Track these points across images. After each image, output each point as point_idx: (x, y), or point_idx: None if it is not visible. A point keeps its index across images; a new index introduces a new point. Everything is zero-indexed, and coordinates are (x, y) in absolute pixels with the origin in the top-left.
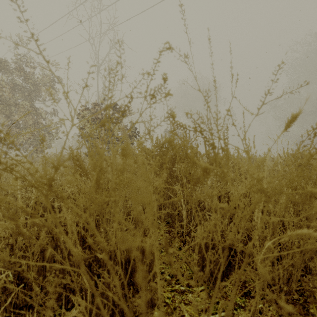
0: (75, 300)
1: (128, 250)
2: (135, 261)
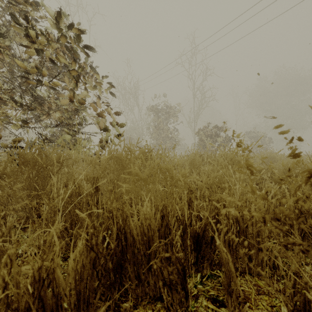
0: None
1: None
2: None
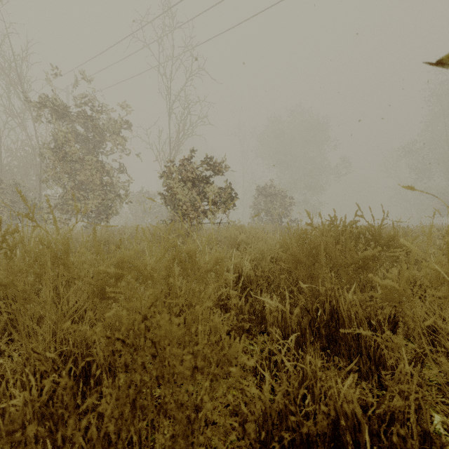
0: (382, 346)
1: (379, 321)
2: (384, 331)
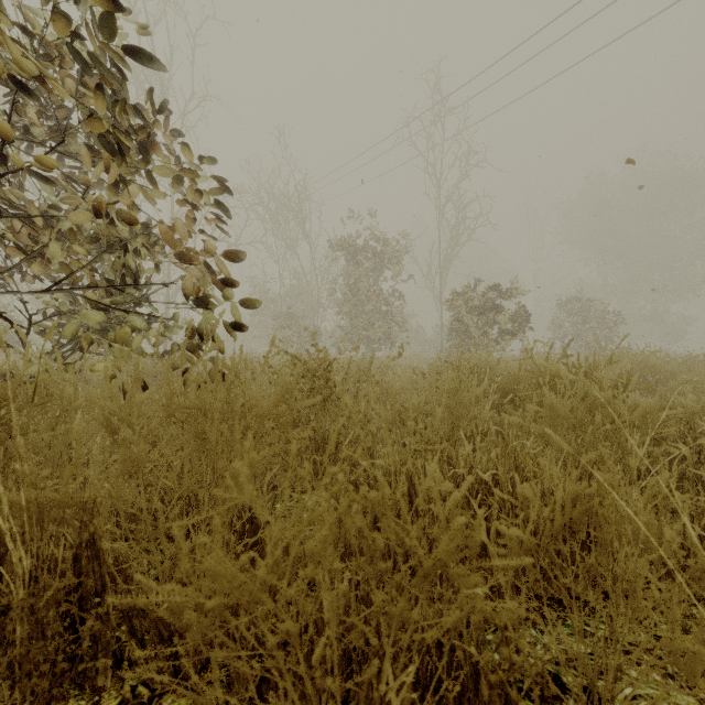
0: None
1: None
2: None
